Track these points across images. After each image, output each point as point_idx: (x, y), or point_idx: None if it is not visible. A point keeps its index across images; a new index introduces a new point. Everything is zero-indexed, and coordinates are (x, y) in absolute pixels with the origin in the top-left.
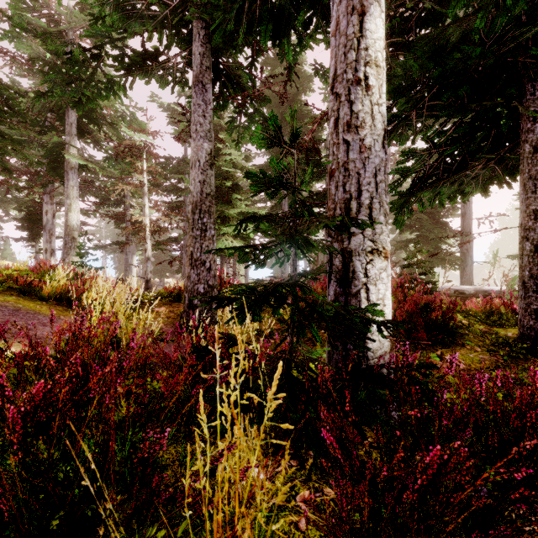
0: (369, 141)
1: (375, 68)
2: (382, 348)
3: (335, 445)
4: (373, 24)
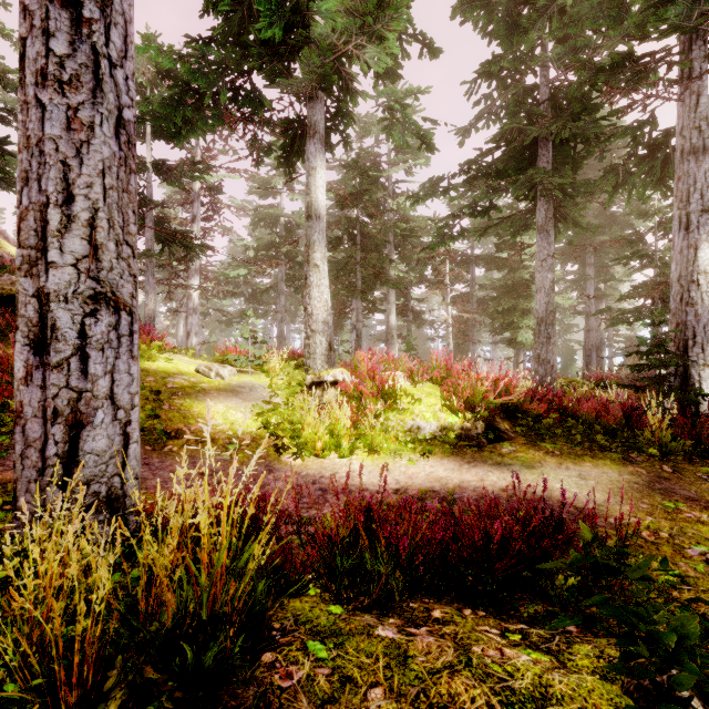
0: (700, 311)
1: (704, 274)
2: (708, 411)
3: (683, 424)
4: (703, 253)
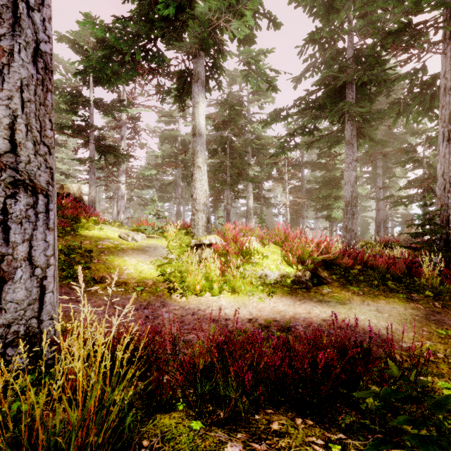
0: None
1: None
2: None
3: (447, 273)
4: None
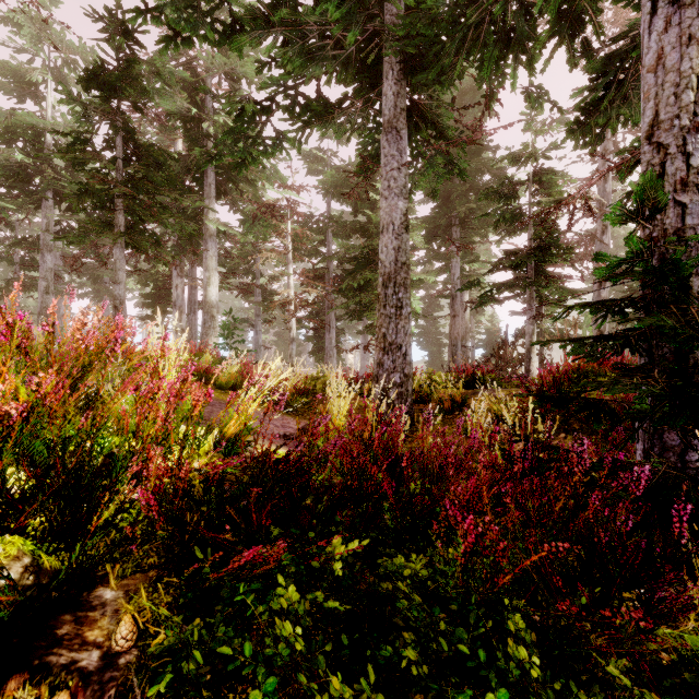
0: None
1: None
2: None
3: None
4: None
